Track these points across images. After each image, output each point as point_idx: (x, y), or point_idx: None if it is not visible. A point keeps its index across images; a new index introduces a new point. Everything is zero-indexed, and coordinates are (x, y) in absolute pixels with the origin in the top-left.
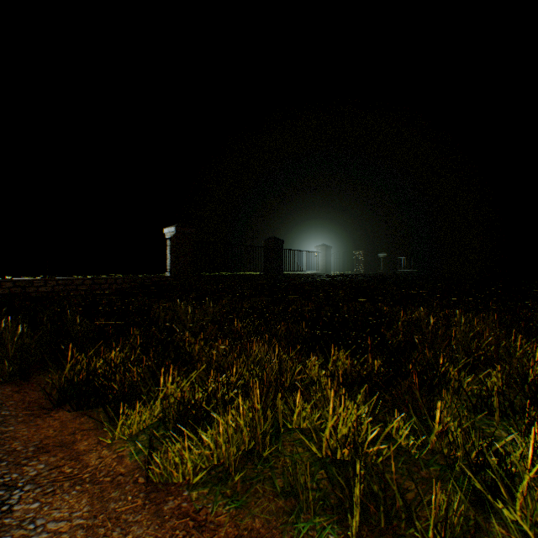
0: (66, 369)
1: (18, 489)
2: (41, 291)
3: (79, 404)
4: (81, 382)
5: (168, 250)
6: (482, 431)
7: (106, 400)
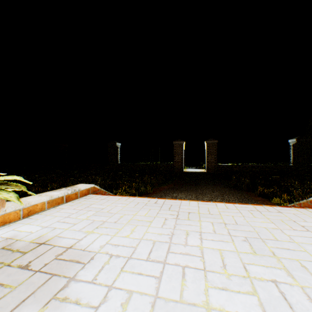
0: (257, 191)
1: (258, 202)
2: (234, 169)
3: (262, 197)
4: (262, 194)
5: (290, 151)
6: None
7: (268, 198)
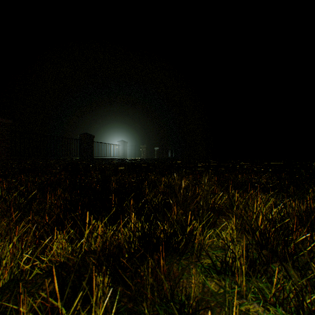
0: None
1: None
2: None
3: None
4: None
5: None
6: (239, 313)
7: None
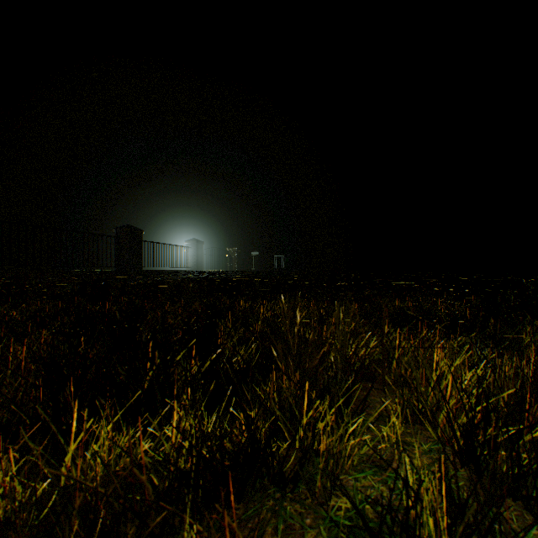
0: None
1: None
2: None
3: None
4: None
5: None
6: None
7: None
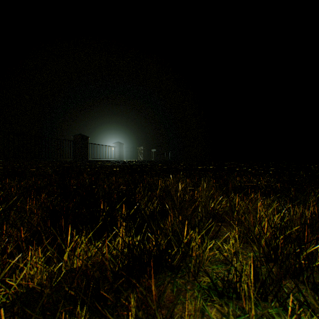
0: None
1: None
2: None
3: None
4: None
5: None
6: None
7: None
